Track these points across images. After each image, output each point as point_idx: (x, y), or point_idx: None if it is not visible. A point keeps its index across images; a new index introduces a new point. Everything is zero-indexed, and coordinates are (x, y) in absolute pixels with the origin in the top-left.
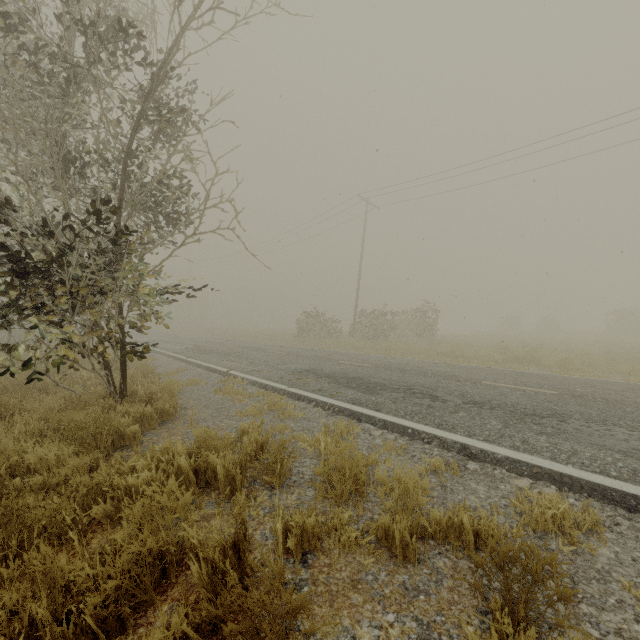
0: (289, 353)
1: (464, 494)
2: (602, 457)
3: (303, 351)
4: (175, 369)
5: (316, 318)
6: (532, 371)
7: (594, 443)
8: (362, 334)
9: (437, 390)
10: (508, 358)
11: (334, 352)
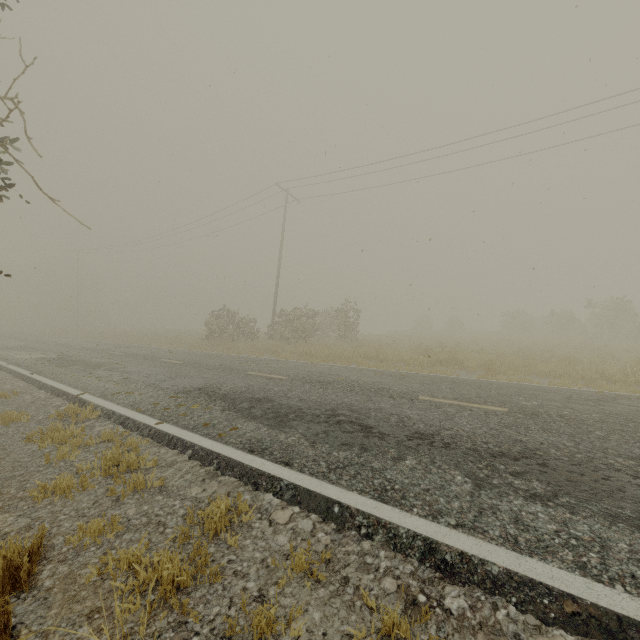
0: (186, 362)
1: None
2: None
3: (206, 358)
4: None
5: (230, 318)
6: (459, 376)
7: (613, 514)
8: (281, 336)
9: (369, 415)
10: (432, 361)
11: (245, 359)
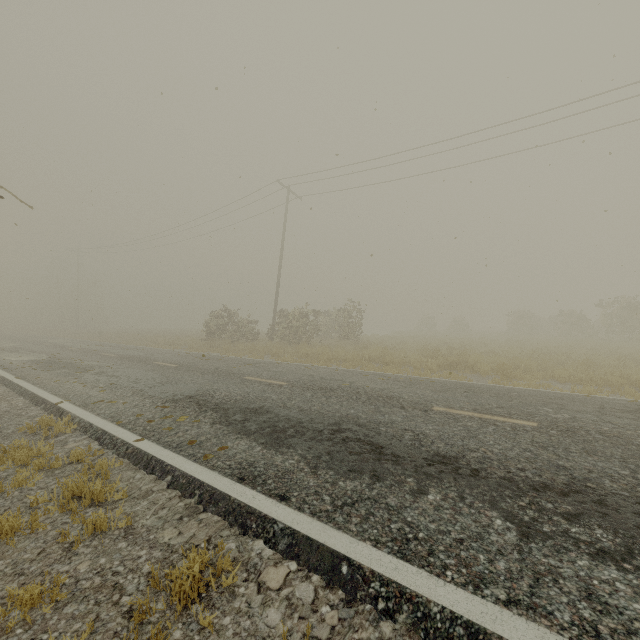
0: (181, 365)
1: None
2: None
3: (203, 361)
4: None
5: (229, 318)
6: (472, 380)
7: None
8: (282, 337)
9: (379, 431)
10: (441, 364)
11: (244, 361)
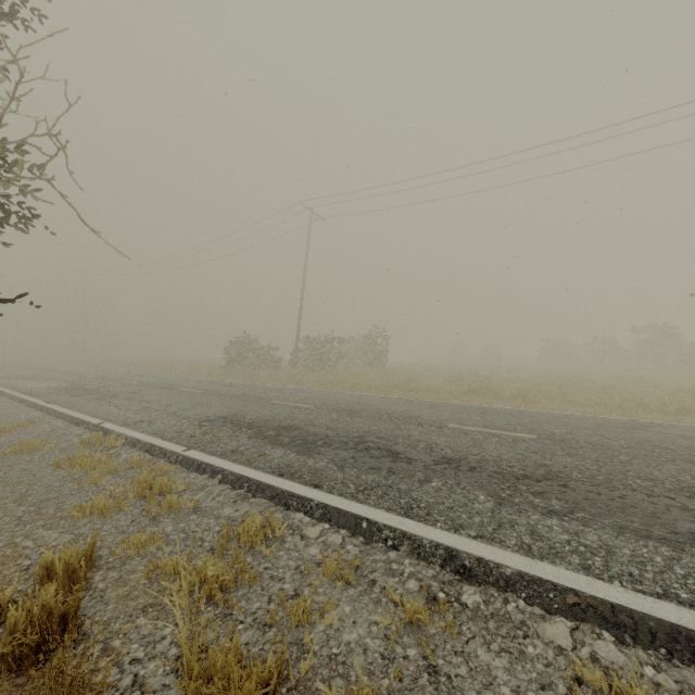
0: (207, 391)
1: (474, 691)
2: (648, 556)
3: (227, 387)
4: (15, 422)
5: (250, 345)
6: (492, 405)
7: (622, 526)
8: (305, 364)
9: (397, 442)
10: (464, 390)
11: (268, 388)
